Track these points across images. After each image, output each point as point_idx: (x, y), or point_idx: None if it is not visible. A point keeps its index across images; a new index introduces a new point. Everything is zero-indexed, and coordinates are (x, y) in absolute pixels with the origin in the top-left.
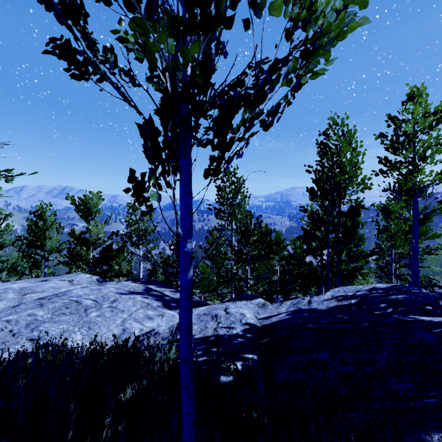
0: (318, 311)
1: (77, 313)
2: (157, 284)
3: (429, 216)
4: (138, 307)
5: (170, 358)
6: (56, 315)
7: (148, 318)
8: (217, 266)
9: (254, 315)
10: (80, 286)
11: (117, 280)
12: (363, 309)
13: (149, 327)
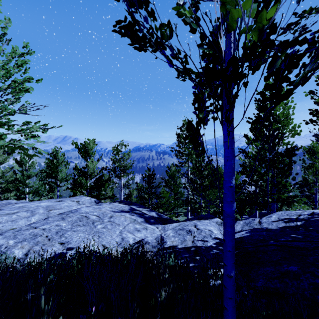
0: (274, 231)
1: (88, 225)
2: (136, 205)
3: None
4: (128, 222)
5: (170, 263)
6: (74, 226)
7: (137, 230)
8: (174, 193)
9: (219, 232)
10: (85, 205)
11: (103, 201)
12: (310, 230)
13: (139, 237)
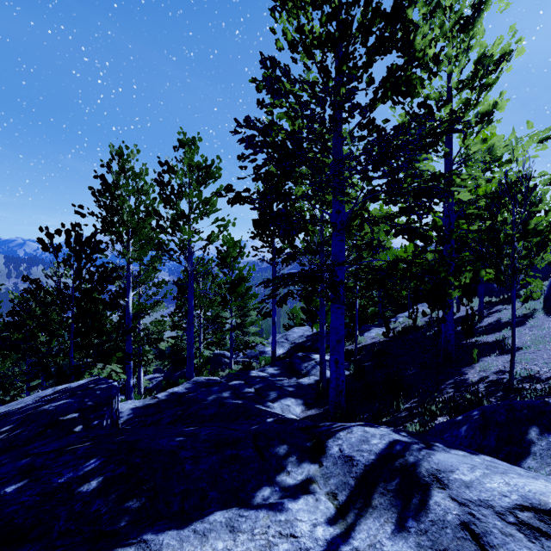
0: None
1: None
2: None
3: (244, 277)
4: None
5: None
6: None
7: None
8: None
9: None
10: None
11: None
12: None
13: None
